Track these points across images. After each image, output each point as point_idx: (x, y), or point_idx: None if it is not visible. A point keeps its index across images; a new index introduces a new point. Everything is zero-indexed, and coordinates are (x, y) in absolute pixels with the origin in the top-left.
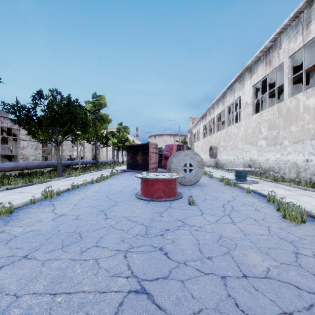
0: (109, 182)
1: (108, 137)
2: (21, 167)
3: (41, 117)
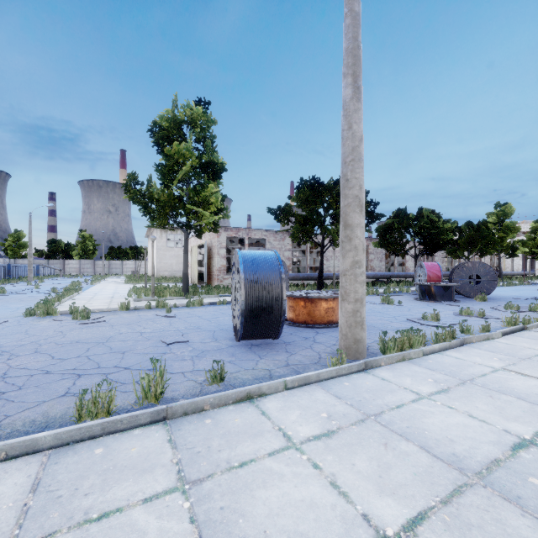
0: (517, 287)
1: (515, 247)
2: (446, 275)
3: (458, 242)
